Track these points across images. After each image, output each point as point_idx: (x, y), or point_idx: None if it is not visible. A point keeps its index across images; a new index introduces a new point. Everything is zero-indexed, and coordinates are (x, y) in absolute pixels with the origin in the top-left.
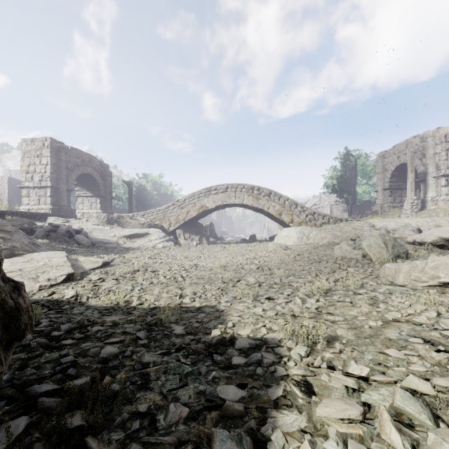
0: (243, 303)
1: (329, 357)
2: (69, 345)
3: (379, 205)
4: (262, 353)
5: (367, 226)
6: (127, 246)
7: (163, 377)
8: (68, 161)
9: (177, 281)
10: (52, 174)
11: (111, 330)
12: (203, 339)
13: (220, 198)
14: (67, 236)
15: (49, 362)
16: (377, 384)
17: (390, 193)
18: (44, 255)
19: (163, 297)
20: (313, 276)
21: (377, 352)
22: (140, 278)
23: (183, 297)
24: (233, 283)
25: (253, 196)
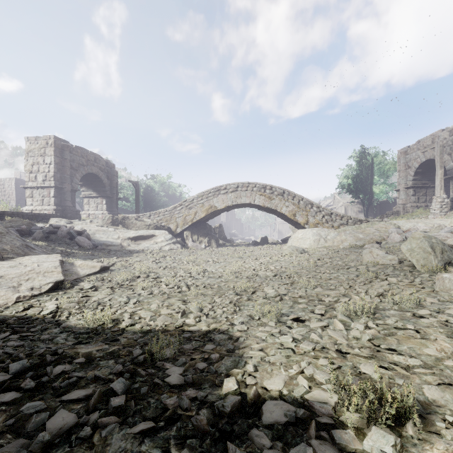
0: (263, 327)
1: None
2: (6, 403)
3: (401, 205)
4: (312, 442)
5: (394, 228)
6: (131, 249)
7: None
8: (72, 160)
9: (180, 291)
10: (55, 173)
11: (77, 374)
12: (210, 398)
13: (230, 198)
14: (68, 237)
15: None
16: None
17: (413, 192)
18: (35, 258)
19: (162, 314)
20: (346, 288)
21: None
22: (139, 287)
23: (186, 315)
24: (247, 294)
25: (265, 195)
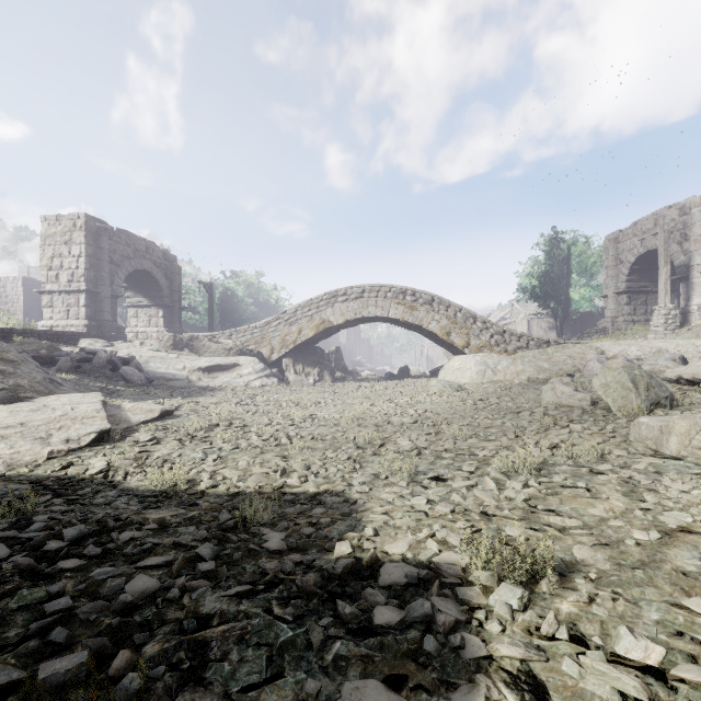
0: (391, 487)
1: (569, 612)
2: (70, 570)
3: (610, 320)
4: (432, 598)
5: (594, 353)
6: (203, 385)
7: (234, 653)
8: (113, 251)
9: (279, 444)
10: (87, 271)
11: (152, 540)
12: (318, 563)
13: (352, 309)
14: (109, 368)
15: (24, 609)
16: (689, 689)
17: (628, 300)
18: (66, 399)
19: (254, 474)
20: (510, 438)
21: (666, 603)
22: (219, 439)
23: (287, 474)
24: (373, 448)
25: (405, 304)
